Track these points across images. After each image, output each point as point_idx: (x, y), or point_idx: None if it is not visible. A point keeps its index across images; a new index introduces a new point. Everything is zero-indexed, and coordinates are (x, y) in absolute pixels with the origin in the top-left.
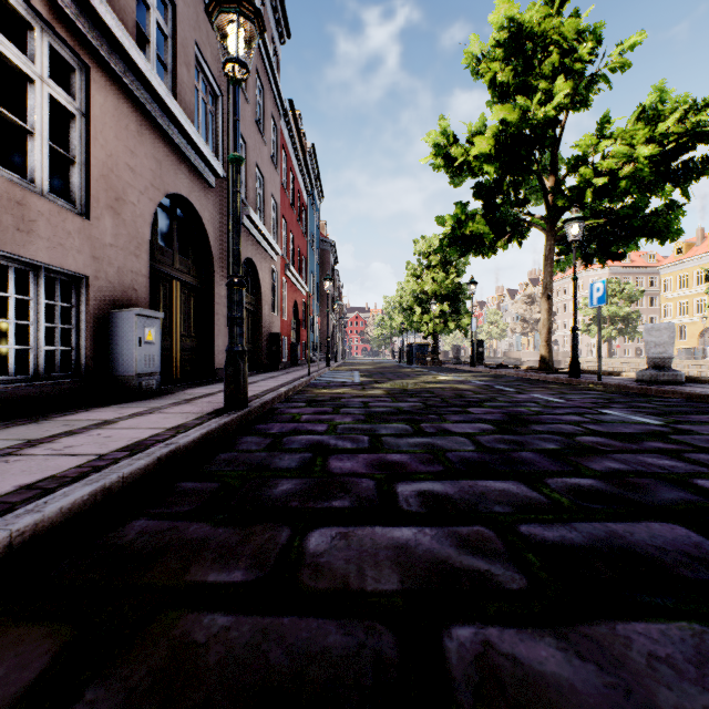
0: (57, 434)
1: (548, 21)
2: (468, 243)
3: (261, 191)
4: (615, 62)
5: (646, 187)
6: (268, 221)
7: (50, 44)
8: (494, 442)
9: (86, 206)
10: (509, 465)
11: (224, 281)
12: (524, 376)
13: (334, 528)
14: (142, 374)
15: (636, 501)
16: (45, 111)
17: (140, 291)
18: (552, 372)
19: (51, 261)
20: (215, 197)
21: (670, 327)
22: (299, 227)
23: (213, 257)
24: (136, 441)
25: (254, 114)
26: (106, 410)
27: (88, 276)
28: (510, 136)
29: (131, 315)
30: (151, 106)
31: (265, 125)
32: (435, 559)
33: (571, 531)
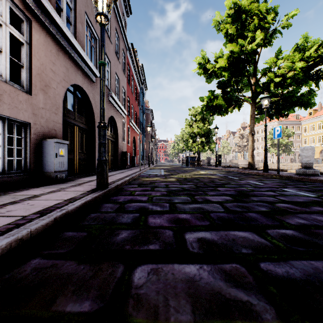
0: (6, 203)
1: (253, 4)
2: (214, 109)
3: (118, 85)
4: (284, 23)
5: (299, 82)
6: (121, 99)
7: (10, 7)
8: (234, 207)
9: (30, 88)
10: (244, 221)
11: None
12: (241, 171)
13: (149, 266)
14: (57, 171)
15: (321, 245)
16: (8, 40)
17: (57, 131)
18: (254, 170)
19: (10, 115)
20: (95, 87)
21: (312, 148)
22: (136, 102)
23: (94, 115)
24: (46, 207)
25: (114, 49)
26: (37, 189)
27: (30, 123)
28: (234, 58)
29: (52, 142)
30: (63, 41)
31: (119, 54)
32: (213, 291)
33: (291, 267)
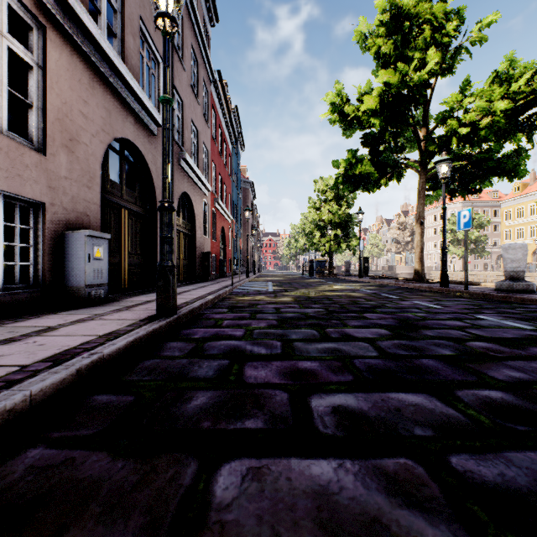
0: None
1: (422, 5)
2: (357, 181)
3: (196, 140)
4: (475, 37)
5: (501, 135)
6: (201, 164)
7: (9, 5)
8: (394, 348)
9: (43, 144)
10: (414, 374)
11: None
12: (402, 285)
13: (245, 462)
14: (91, 285)
15: None
16: (5, 61)
17: (92, 217)
18: (424, 283)
19: (9, 189)
20: (157, 143)
21: (524, 246)
22: (226, 170)
23: (155, 191)
24: (65, 349)
25: (189, 79)
26: (55, 316)
27: (44, 203)
28: (391, 95)
29: (81, 235)
30: (101, 65)
31: (198, 89)
32: (365, 516)
33: (508, 465)
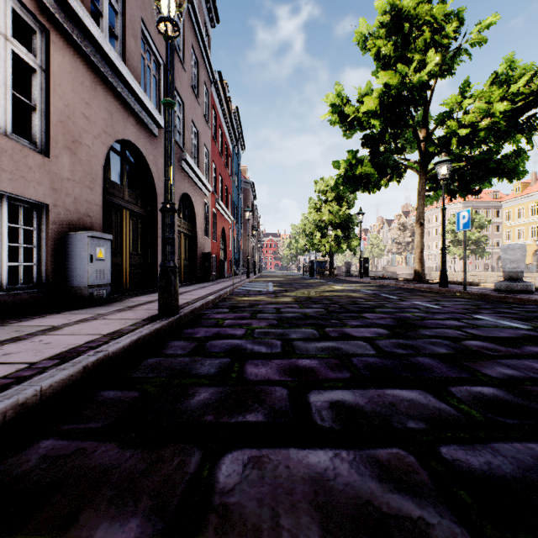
0: (3, 341)
1: (422, 6)
2: (357, 182)
3: (196, 141)
4: (474, 38)
5: (500, 136)
6: (201, 164)
7: (13, 9)
8: (391, 346)
9: (46, 146)
10: (410, 371)
11: None
12: (402, 286)
13: (246, 452)
14: (94, 286)
15: None
16: (9, 64)
17: (94, 218)
18: (424, 283)
19: (13, 191)
20: (158, 144)
21: (522, 247)
22: (226, 171)
23: (156, 192)
24: (71, 348)
25: (190, 81)
26: (59, 316)
27: (47, 204)
28: (391, 97)
29: (84, 236)
30: (103, 67)
31: (199, 90)
32: (358, 500)
33: (495, 455)
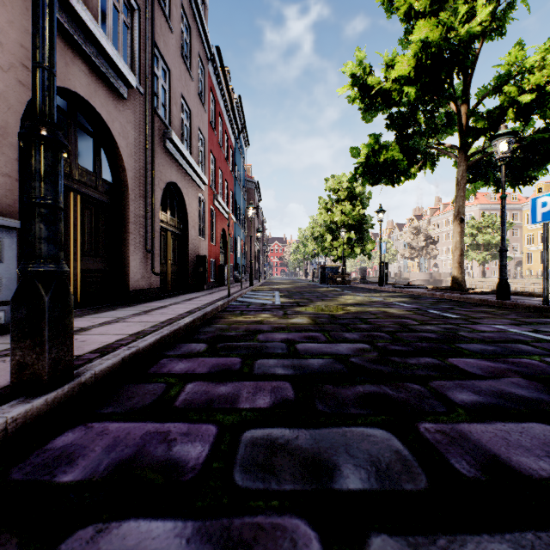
0: None
1: None
2: (380, 171)
3: (188, 123)
4: None
5: None
6: (195, 152)
7: None
8: None
9: None
10: None
11: (141, 201)
12: (441, 296)
13: None
14: None
15: None
16: None
17: None
18: (468, 293)
19: None
20: (129, 111)
21: None
22: (227, 165)
23: (126, 173)
24: None
25: (179, 46)
26: None
27: None
28: (431, 56)
29: None
30: None
31: (192, 62)
32: None
33: None
